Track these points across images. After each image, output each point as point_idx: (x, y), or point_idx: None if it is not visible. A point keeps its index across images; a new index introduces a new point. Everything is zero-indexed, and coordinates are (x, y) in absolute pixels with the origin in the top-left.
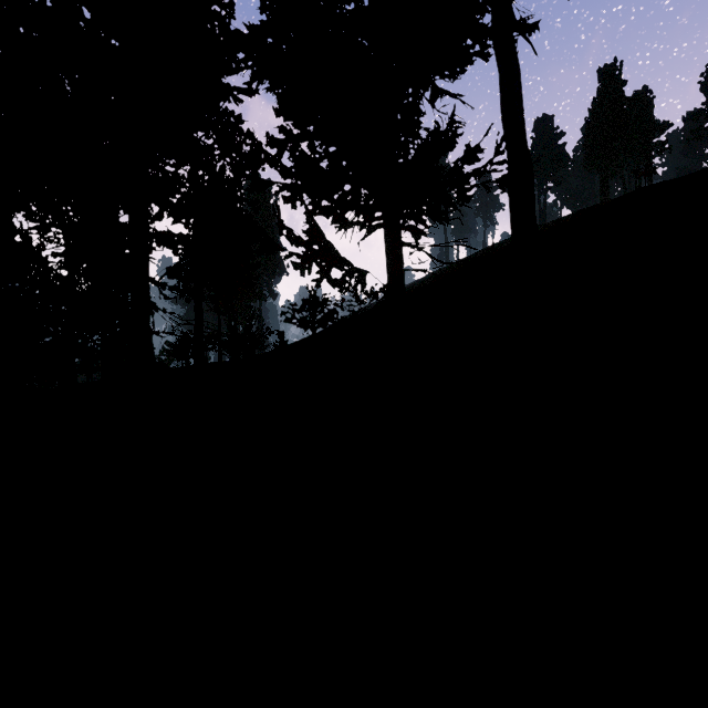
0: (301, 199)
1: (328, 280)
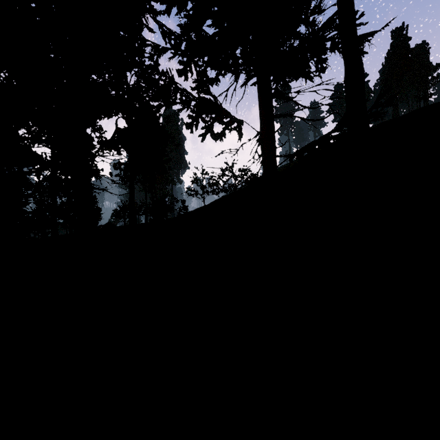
0: (190, 71)
1: (211, 134)
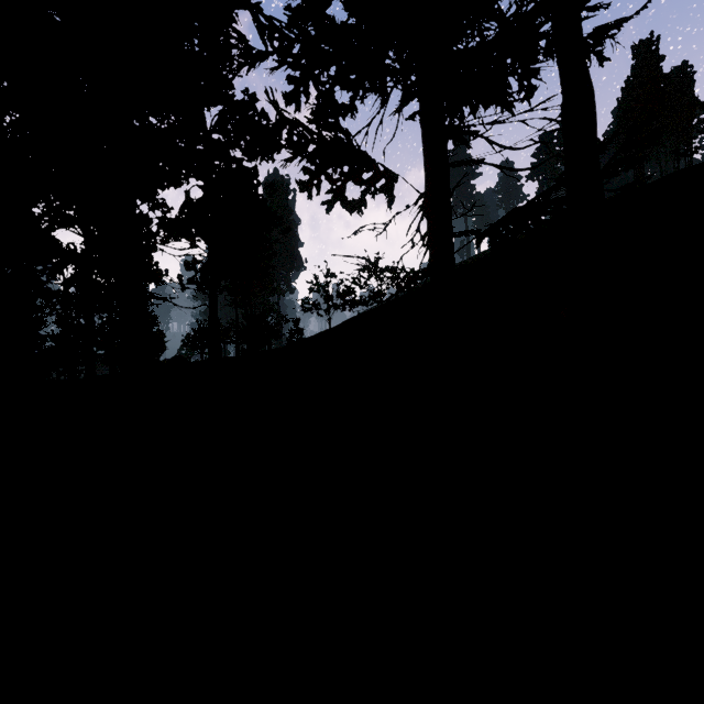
0: (306, 93)
1: (341, 201)
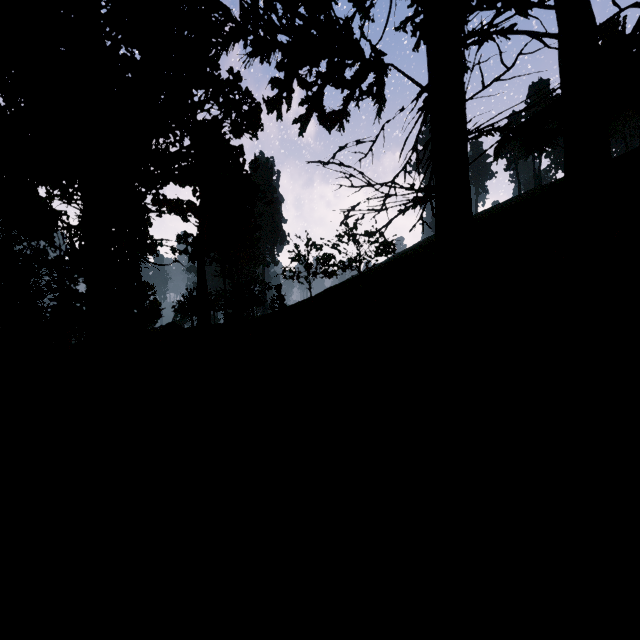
0: None
1: (319, 116)
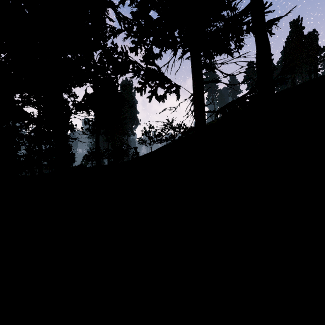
0: (140, 48)
1: (156, 96)
